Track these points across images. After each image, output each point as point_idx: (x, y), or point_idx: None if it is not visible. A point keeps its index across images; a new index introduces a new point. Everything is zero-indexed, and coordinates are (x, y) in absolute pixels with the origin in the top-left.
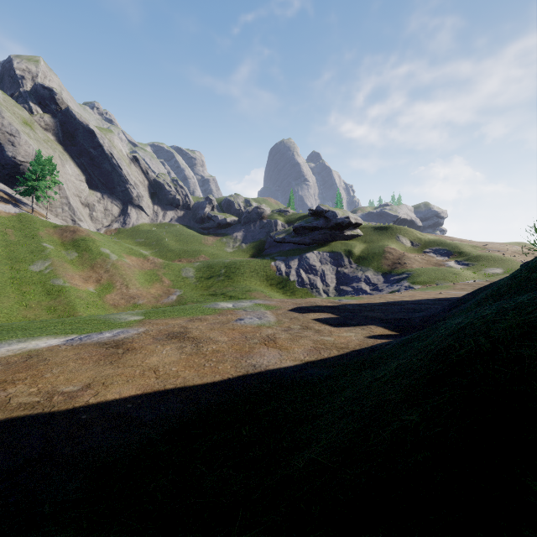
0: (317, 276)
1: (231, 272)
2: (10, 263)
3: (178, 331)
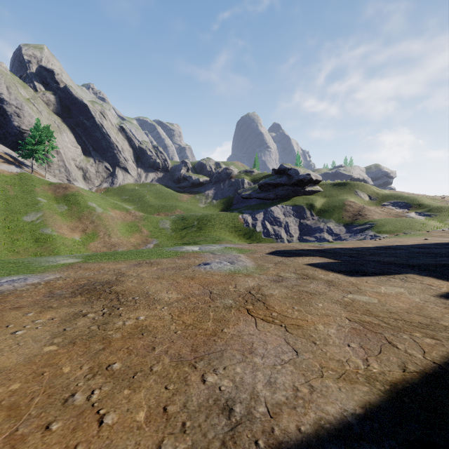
0: (281, 227)
1: (202, 223)
2: (6, 214)
3: (105, 279)
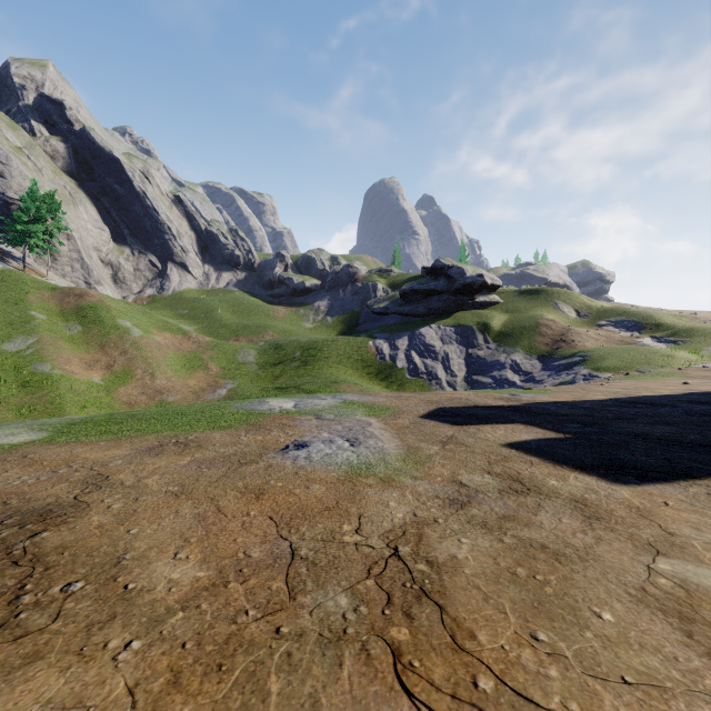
0: (437, 361)
1: (309, 355)
2: None
3: (47, 500)
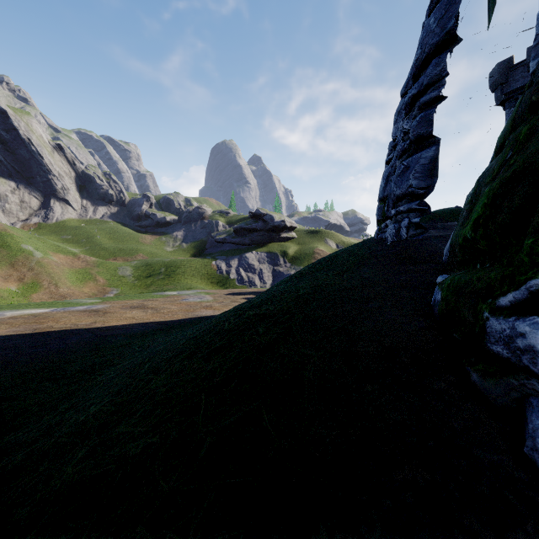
0: (255, 274)
1: (171, 270)
2: None
3: (137, 305)
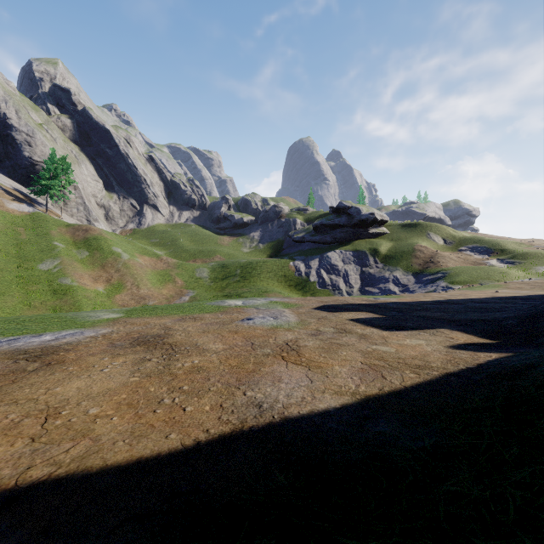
0: (340, 276)
1: (247, 272)
2: (19, 261)
3: (155, 333)
